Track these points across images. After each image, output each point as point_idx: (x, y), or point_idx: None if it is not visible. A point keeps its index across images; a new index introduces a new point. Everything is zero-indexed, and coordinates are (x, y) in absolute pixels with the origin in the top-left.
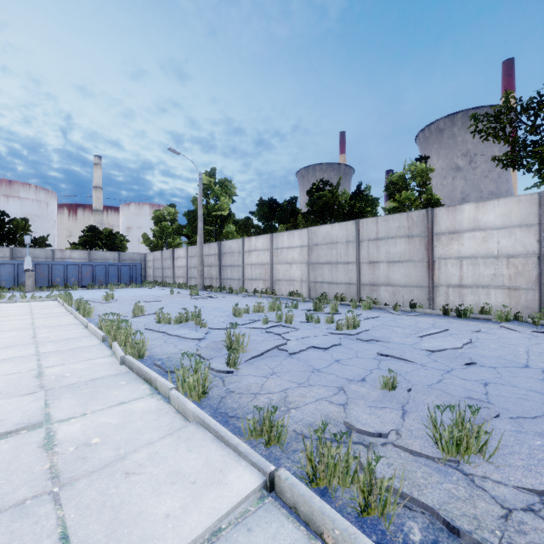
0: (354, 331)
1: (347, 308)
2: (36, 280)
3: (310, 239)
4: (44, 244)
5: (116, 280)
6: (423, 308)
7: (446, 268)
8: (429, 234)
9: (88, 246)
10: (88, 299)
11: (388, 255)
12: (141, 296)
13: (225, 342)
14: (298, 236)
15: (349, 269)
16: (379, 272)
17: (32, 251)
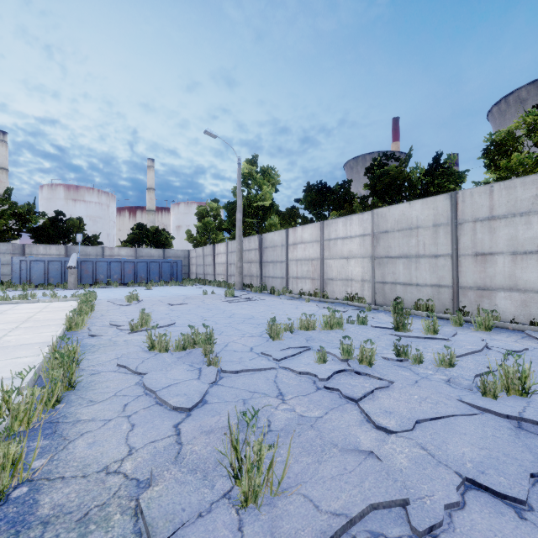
0: (530, 403)
1: (443, 324)
2: (82, 277)
3: (376, 224)
4: (96, 242)
5: (157, 278)
6: None
7: None
8: None
9: (136, 243)
10: (111, 300)
11: (512, 242)
12: (172, 296)
13: (225, 456)
14: (358, 222)
15: (439, 264)
16: (495, 269)
17: (84, 248)
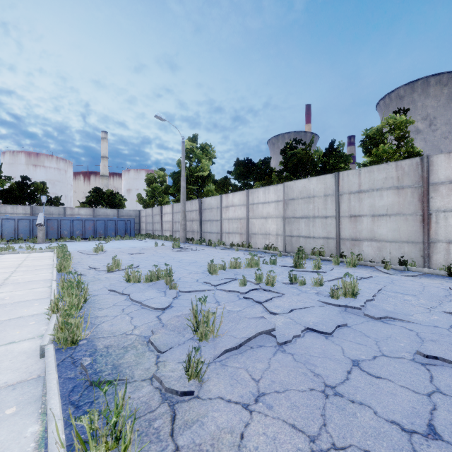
0: (354, 300)
1: (327, 264)
2: (48, 233)
3: (286, 194)
4: (58, 203)
5: (114, 233)
6: (416, 266)
7: (446, 221)
8: (424, 184)
9: (94, 204)
10: (80, 251)
11: (372, 208)
12: (129, 247)
13: (190, 321)
14: (274, 191)
15: (328, 223)
16: (362, 226)
17: (48, 208)
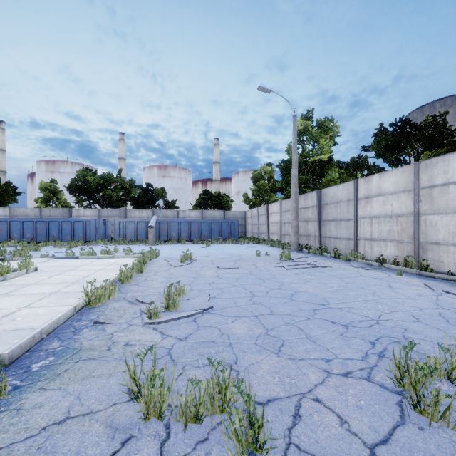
0: None
1: None
2: (160, 235)
3: None
4: (173, 206)
5: (217, 236)
6: None
7: None
8: None
9: (203, 206)
10: (168, 259)
11: None
12: (225, 256)
13: None
14: None
15: None
16: None
17: (165, 212)
